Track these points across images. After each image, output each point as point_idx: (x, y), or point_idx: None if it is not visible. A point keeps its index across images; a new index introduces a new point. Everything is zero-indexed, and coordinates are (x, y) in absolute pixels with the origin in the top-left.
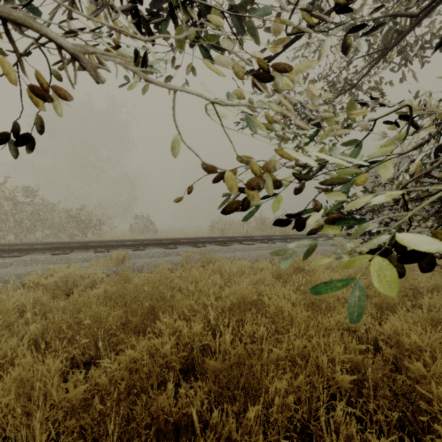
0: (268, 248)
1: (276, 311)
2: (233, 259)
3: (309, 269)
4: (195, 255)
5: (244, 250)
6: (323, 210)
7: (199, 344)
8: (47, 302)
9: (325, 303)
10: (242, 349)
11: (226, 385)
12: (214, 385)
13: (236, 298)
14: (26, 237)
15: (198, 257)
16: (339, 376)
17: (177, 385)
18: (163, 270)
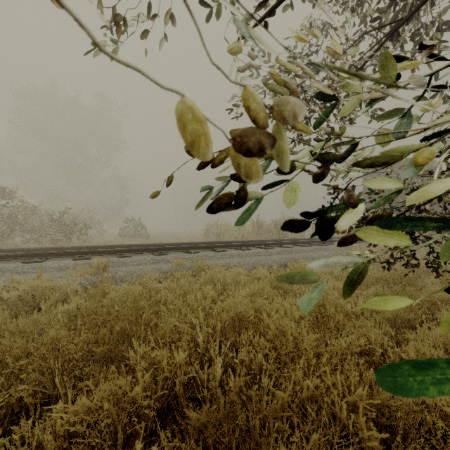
0: (266, 253)
1: (277, 332)
2: (228, 266)
3: None
4: (186, 263)
5: (240, 256)
6: (363, 205)
7: (182, 378)
8: (2, 323)
9: (335, 322)
10: (235, 396)
11: (214, 444)
12: (197, 444)
13: (230, 315)
14: (3, 242)
15: (190, 265)
16: (364, 431)
17: (152, 433)
18: (148, 280)
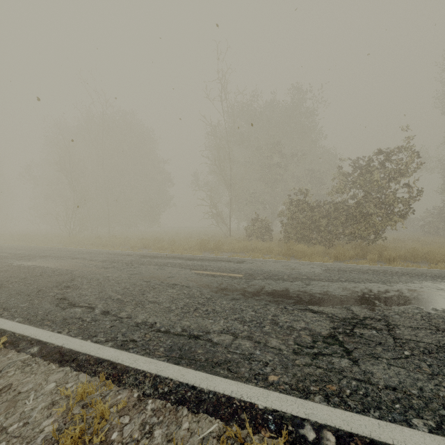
0: None
1: None
2: None
3: None
4: None
5: None
6: None
7: None
8: None
9: None
10: None
11: None
12: None
13: None
14: None
15: None
16: None
17: None
18: None
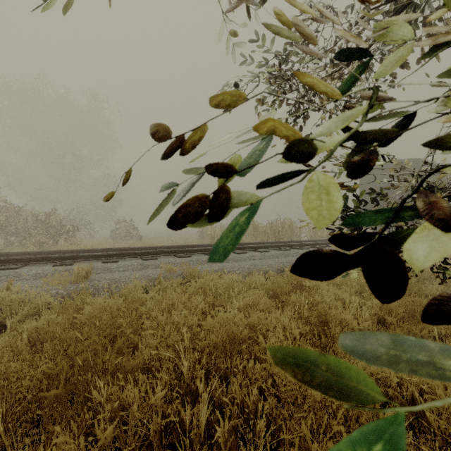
0: (262, 257)
1: None
2: (221, 272)
3: (310, 285)
4: (176, 268)
5: (234, 260)
6: None
7: (159, 423)
8: None
9: None
10: None
11: None
12: None
13: (220, 336)
14: None
15: (180, 270)
16: None
17: None
18: (132, 290)
